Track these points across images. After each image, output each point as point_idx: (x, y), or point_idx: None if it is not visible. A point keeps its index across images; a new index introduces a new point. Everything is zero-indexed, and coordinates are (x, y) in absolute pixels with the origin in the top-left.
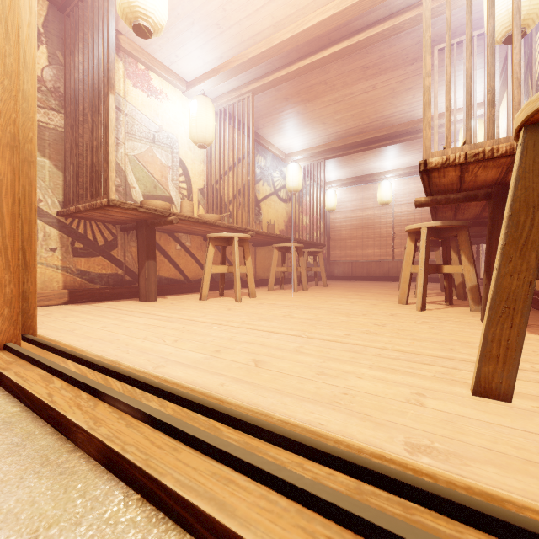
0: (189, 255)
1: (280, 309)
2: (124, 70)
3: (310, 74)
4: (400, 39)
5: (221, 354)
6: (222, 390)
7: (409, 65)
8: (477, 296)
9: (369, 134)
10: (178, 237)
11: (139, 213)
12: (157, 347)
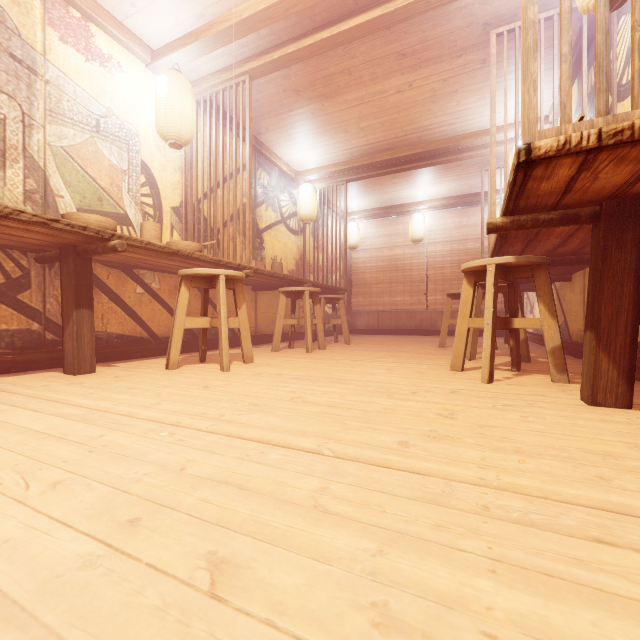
0: (158, 302)
1: (286, 385)
2: (43, 11)
3: (329, 57)
4: (448, 16)
5: (137, 538)
6: None
7: (457, 57)
8: (562, 360)
9: (402, 150)
10: (140, 274)
11: (55, 232)
12: None
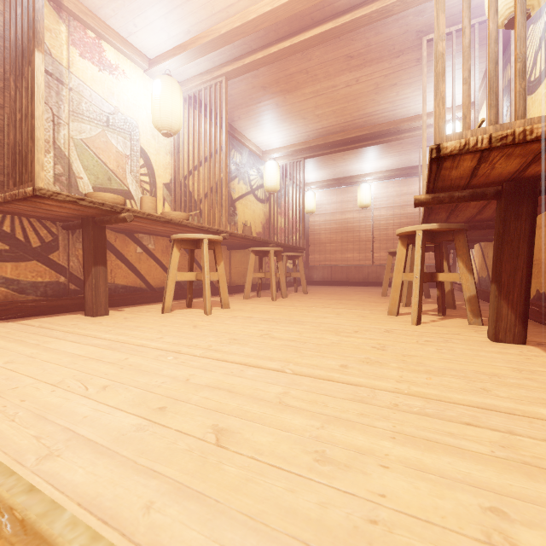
0: (153, 259)
1: (256, 325)
2: (67, 35)
3: (290, 60)
4: (387, 26)
5: (166, 417)
6: (144, 527)
7: (395, 57)
8: (477, 307)
9: (350, 132)
10: (139, 238)
11: (81, 207)
12: (68, 403)
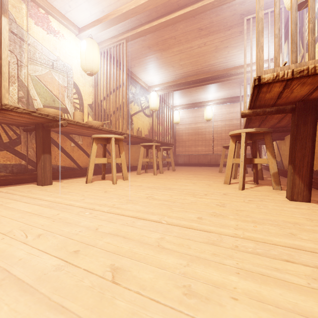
0: (81, 150)
1: (144, 191)
2: (26, 10)
3: (165, 30)
4: (223, 10)
5: (78, 258)
6: None
7: (227, 30)
8: (278, 179)
9: (200, 75)
10: (73, 137)
11: (33, 117)
12: (10, 248)
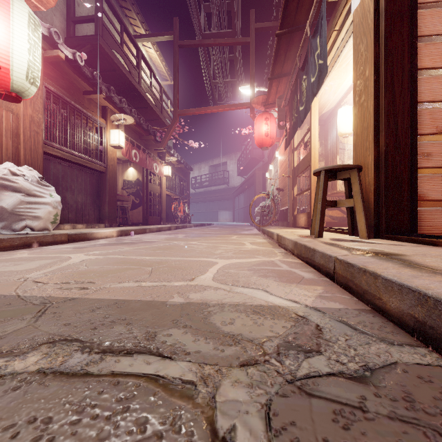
0: None
1: None
2: None
3: None
4: None
5: None
6: None
7: None
8: None
9: None
10: None
11: None
12: None
